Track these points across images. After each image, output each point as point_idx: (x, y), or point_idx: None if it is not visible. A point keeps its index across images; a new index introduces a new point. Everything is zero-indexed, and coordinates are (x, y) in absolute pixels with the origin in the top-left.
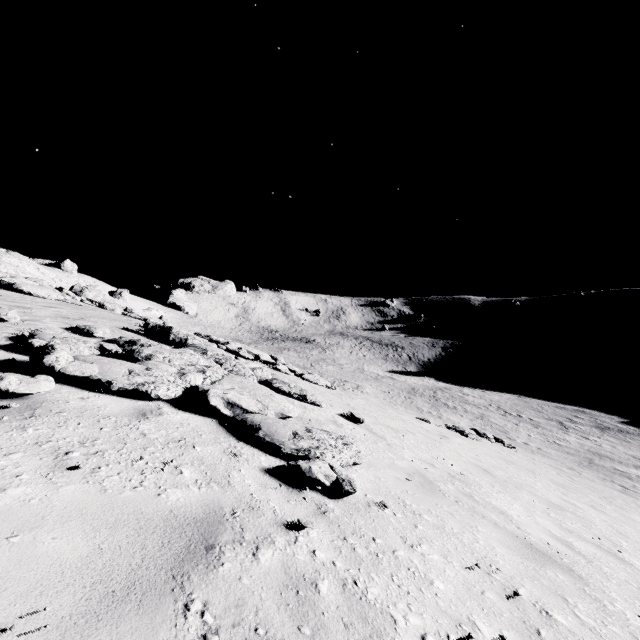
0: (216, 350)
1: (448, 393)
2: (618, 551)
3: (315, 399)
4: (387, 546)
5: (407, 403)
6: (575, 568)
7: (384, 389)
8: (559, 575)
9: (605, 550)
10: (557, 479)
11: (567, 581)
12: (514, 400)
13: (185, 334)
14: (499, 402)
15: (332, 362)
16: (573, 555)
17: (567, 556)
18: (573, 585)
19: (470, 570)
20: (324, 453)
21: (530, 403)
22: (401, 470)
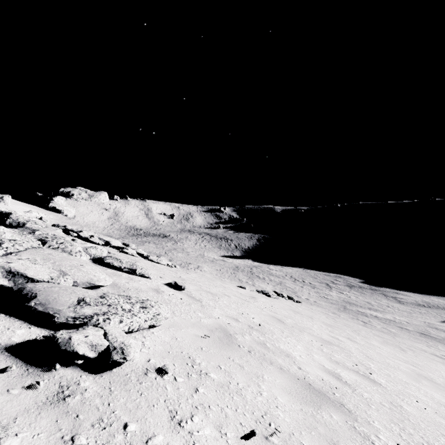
0: (50, 231)
1: (260, 269)
2: (370, 373)
3: (144, 272)
4: (141, 433)
5: (232, 277)
6: (345, 401)
7: (217, 268)
8: (333, 415)
9: (362, 375)
10: (326, 321)
11: (340, 421)
12: (300, 271)
13: (25, 219)
14: (291, 273)
15: (181, 250)
16: (342, 387)
17: (337, 389)
18: (345, 424)
19: (246, 440)
20: (109, 319)
21: (310, 273)
22: (204, 327)
